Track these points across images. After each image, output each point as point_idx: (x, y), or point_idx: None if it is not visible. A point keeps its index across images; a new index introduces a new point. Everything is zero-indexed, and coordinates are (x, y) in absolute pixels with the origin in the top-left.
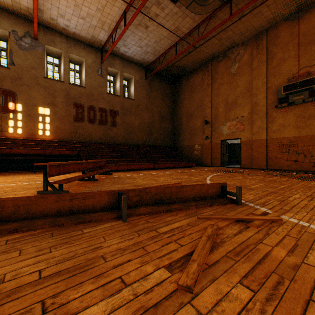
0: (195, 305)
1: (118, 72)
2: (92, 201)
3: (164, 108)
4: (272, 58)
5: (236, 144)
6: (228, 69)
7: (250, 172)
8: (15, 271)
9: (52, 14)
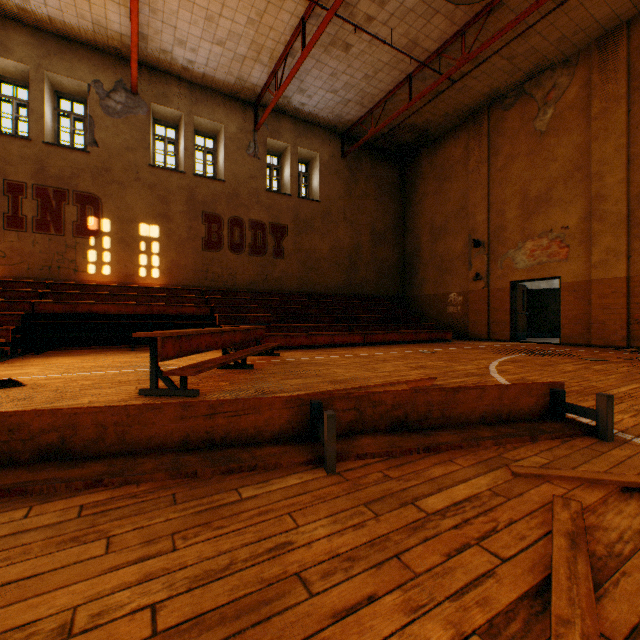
0: None
1: (288, 147)
2: (253, 420)
3: (382, 217)
4: None
5: (546, 291)
6: (529, 122)
7: (588, 354)
8: (96, 603)
9: (163, 42)
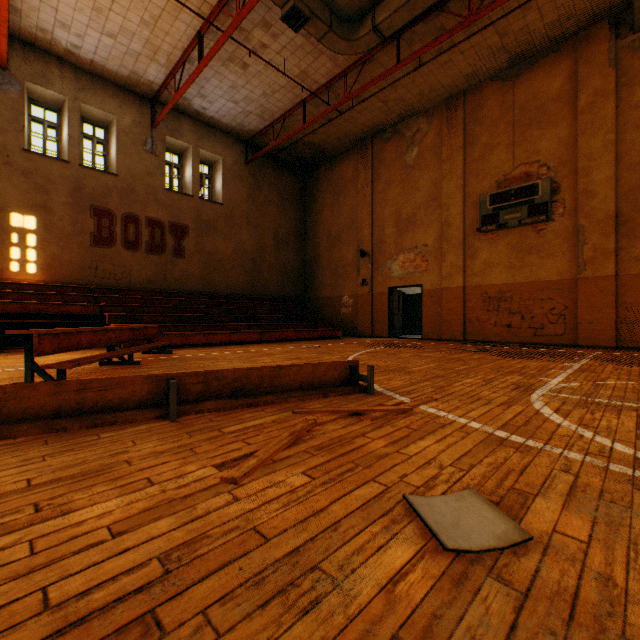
0: (235, 493)
1: (190, 148)
2: (119, 393)
3: (285, 223)
4: (473, 143)
5: (418, 296)
6: (401, 156)
7: (432, 346)
8: None
9: (42, 20)
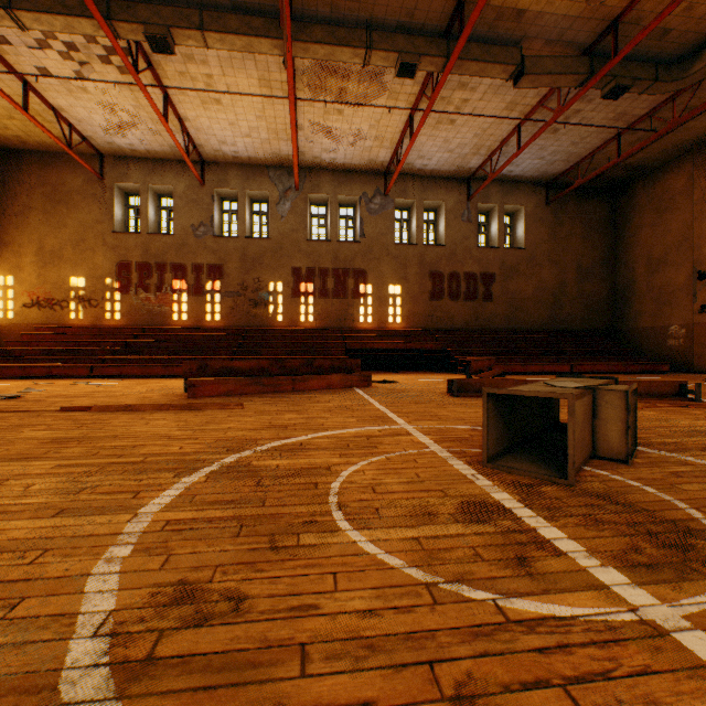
0: None
1: (495, 207)
2: None
3: (588, 253)
4: None
5: None
6: None
7: None
8: None
9: (409, 159)
